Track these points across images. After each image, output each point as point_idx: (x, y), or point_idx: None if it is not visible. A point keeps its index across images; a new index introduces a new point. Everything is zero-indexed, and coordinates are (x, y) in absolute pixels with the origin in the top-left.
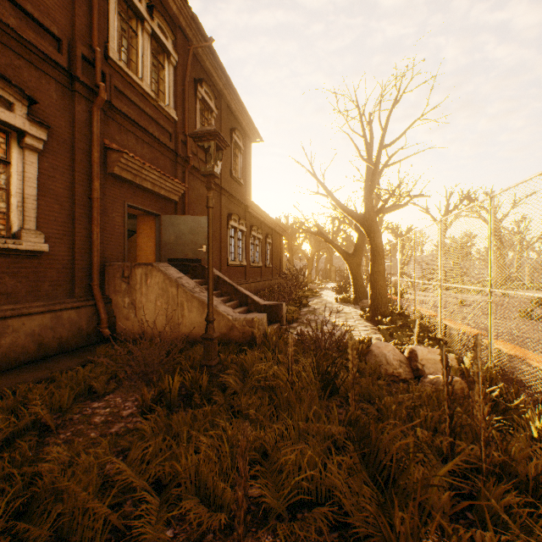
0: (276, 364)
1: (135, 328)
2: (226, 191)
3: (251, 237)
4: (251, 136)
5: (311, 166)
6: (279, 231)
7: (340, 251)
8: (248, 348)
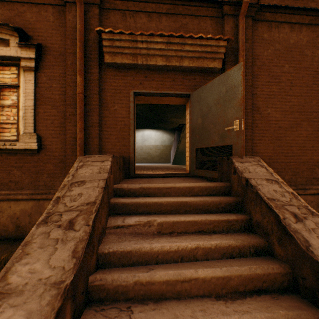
0: None
1: None
2: None
3: None
4: None
5: None
6: None
7: None
8: None
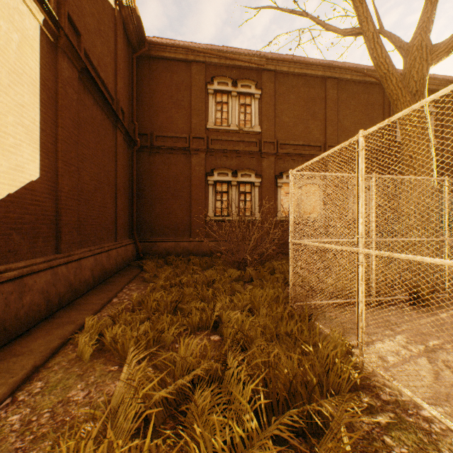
0: None
1: None
2: None
3: None
4: None
5: None
6: None
7: None
8: None
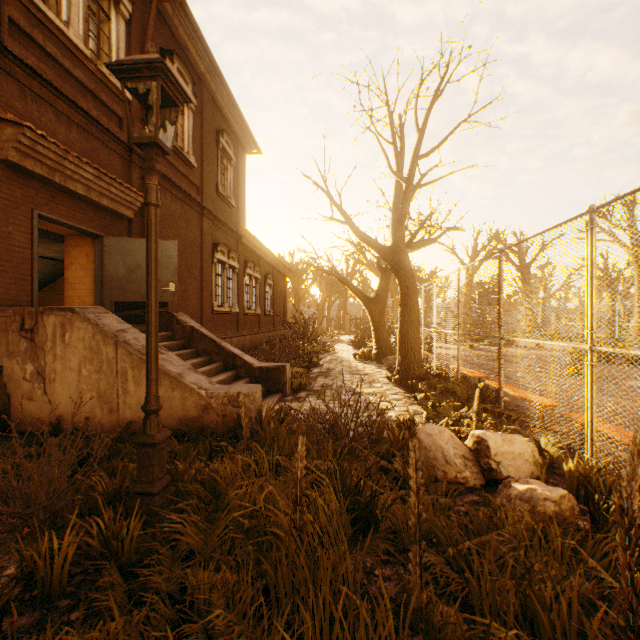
0: (273, 477)
1: (43, 412)
2: (210, 213)
3: (246, 276)
4: (245, 145)
5: (324, 181)
6: (283, 270)
7: (359, 295)
8: (230, 442)
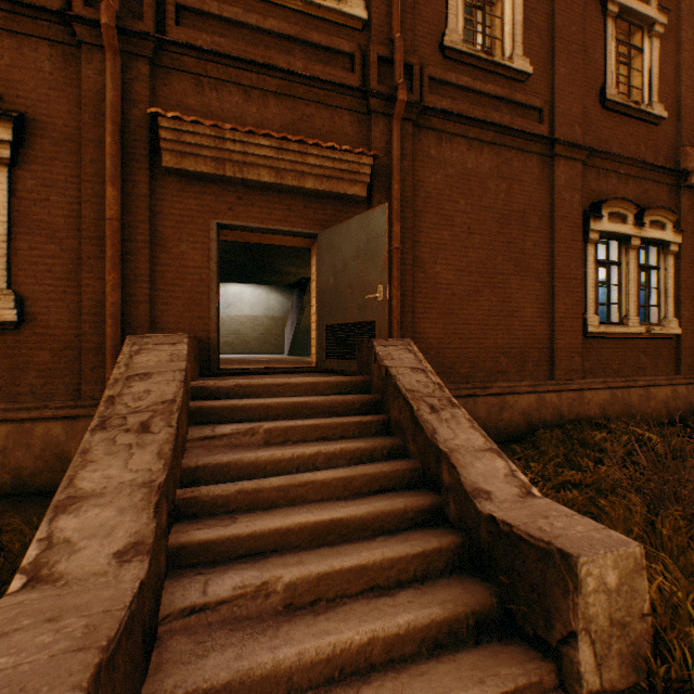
0: None
1: None
2: (571, 147)
3: None
4: None
5: None
6: None
7: None
8: None
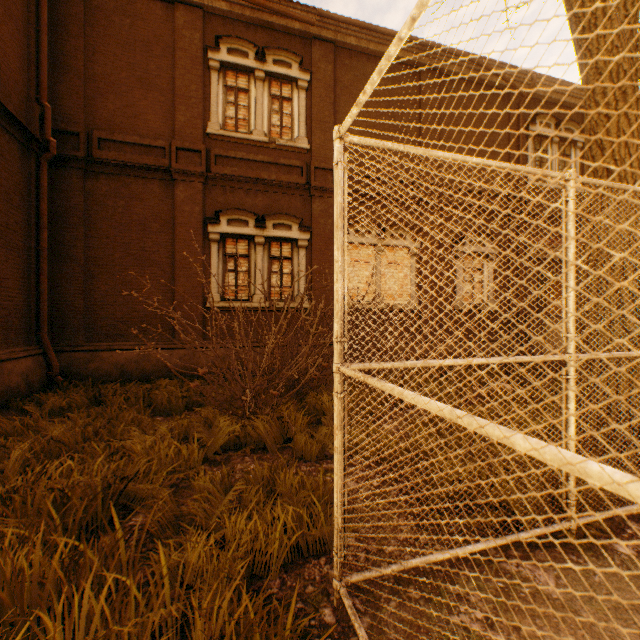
0: None
1: None
2: None
3: None
4: None
5: None
6: None
7: None
8: None
